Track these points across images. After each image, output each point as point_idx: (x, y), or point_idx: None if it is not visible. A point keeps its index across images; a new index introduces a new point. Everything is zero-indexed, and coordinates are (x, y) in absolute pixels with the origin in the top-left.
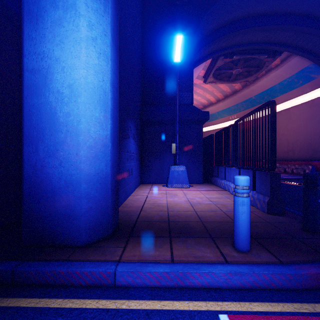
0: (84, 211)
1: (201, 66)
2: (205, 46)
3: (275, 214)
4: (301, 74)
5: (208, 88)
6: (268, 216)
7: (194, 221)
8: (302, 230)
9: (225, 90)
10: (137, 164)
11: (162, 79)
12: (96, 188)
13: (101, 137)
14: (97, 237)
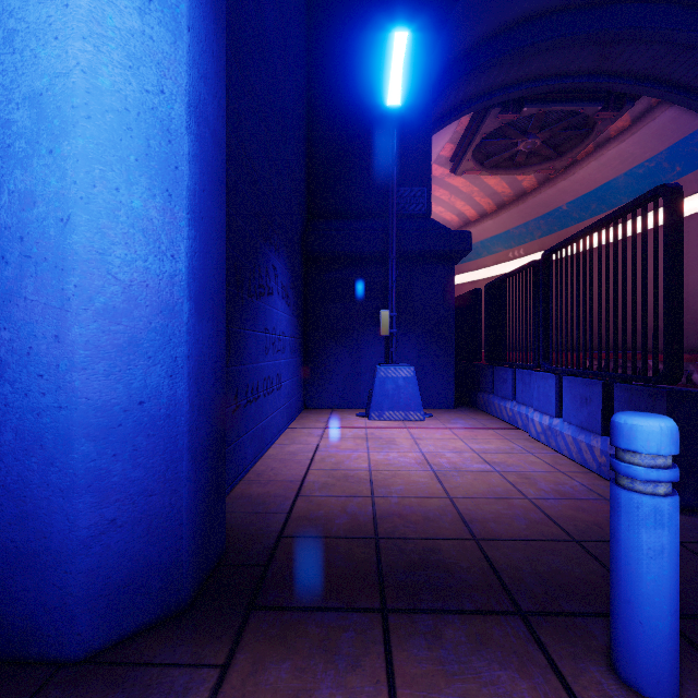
0: (86, 536)
1: (446, 132)
2: (458, 81)
3: (682, 511)
4: (680, 150)
5: (461, 187)
6: None
7: (452, 539)
8: None
9: (500, 192)
10: (294, 361)
11: (357, 154)
12: (134, 454)
13: (153, 281)
14: (138, 619)
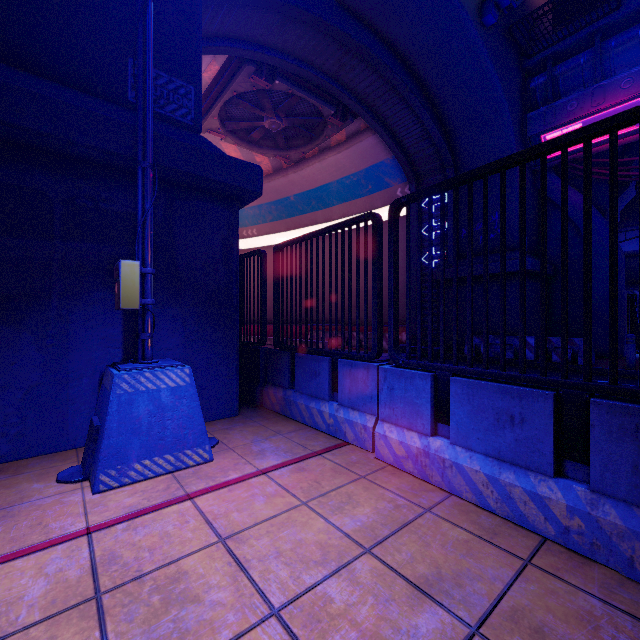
0: None
1: None
2: None
3: None
4: (373, 173)
5: None
6: None
7: None
8: None
9: None
10: None
11: None
12: None
13: None
14: None
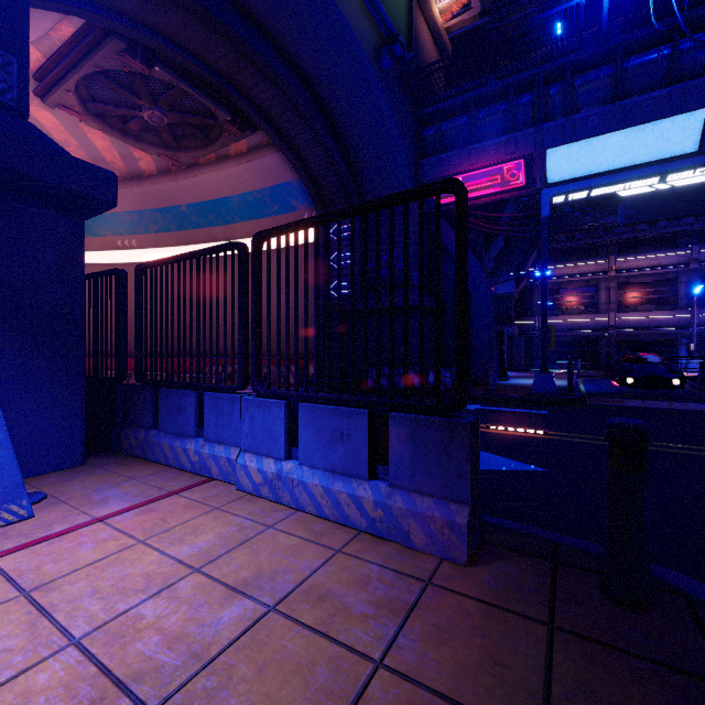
0: None
1: (33, 22)
2: None
3: (479, 557)
4: (279, 192)
5: (50, 128)
6: (494, 583)
7: None
8: (634, 612)
9: (110, 160)
10: None
11: None
12: None
13: None
14: None
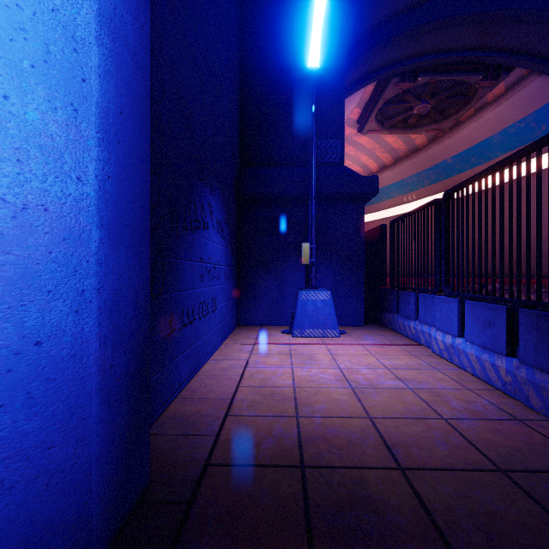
0: None
1: (354, 98)
2: (365, 54)
3: None
4: (546, 112)
5: (366, 144)
6: None
7: (378, 468)
8: None
9: (397, 148)
10: (228, 286)
11: (282, 112)
12: (28, 402)
13: (54, 205)
14: None
